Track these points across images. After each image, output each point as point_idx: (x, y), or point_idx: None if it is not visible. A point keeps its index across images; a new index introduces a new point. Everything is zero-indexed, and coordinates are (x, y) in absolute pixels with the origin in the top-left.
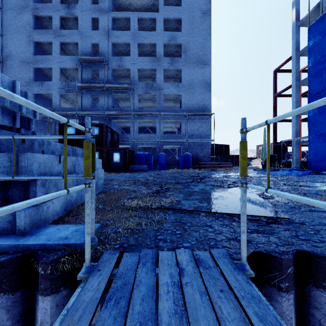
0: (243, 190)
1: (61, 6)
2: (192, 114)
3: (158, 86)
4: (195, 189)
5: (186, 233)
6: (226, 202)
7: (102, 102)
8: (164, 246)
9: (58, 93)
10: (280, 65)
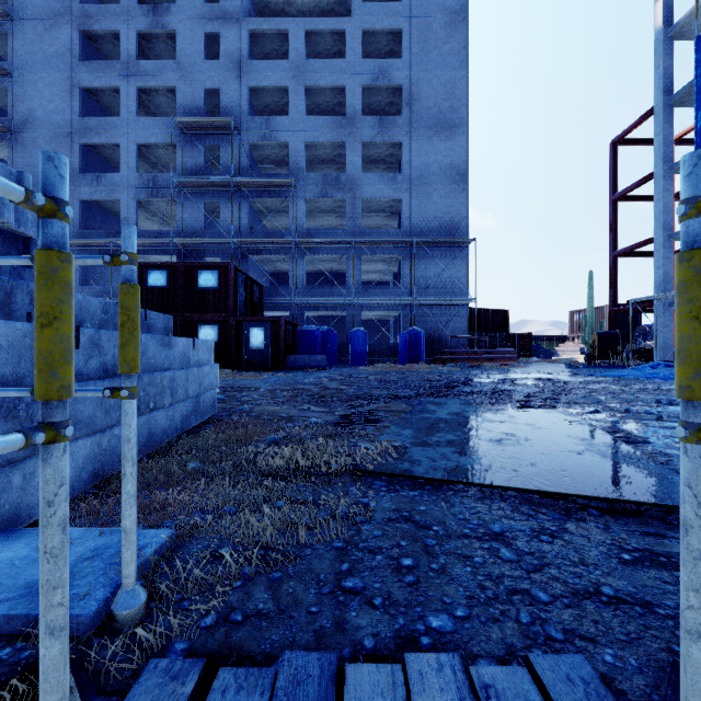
0: (697, 458)
1: (139, 9)
2: (425, 241)
3: (350, 181)
4: (441, 413)
5: (432, 565)
6: (531, 455)
7: (227, 217)
8: (365, 625)
9: (134, 199)
10: (627, 129)
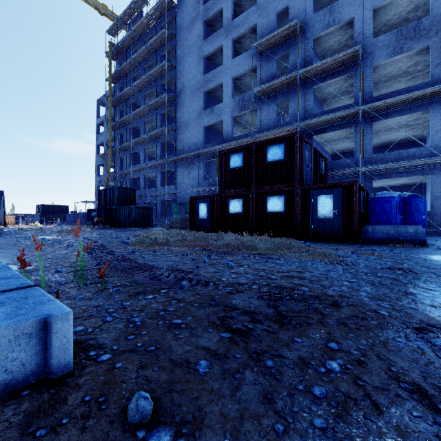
0: None
1: None
2: None
3: (437, 21)
4: None
5: None
6: None
7: (293, 109)
8: None
9: (230, 116)
10: None
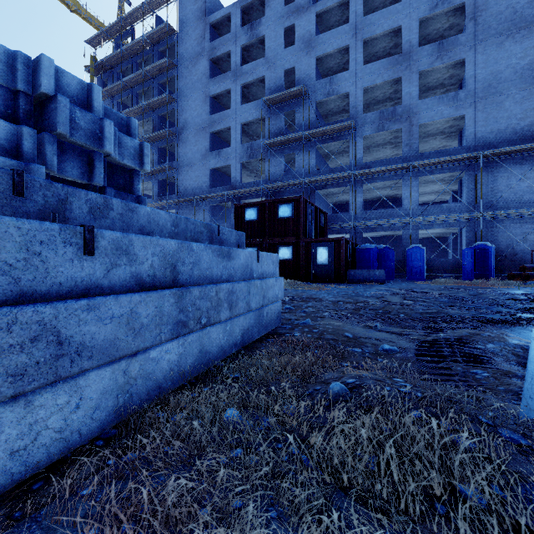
0: None
1: (242, 31)
2: (495, 152)
3: (407, 111)
4: None
5: None
6: None
7: (299, 164)
8: None
9: (239, 162)
10: None
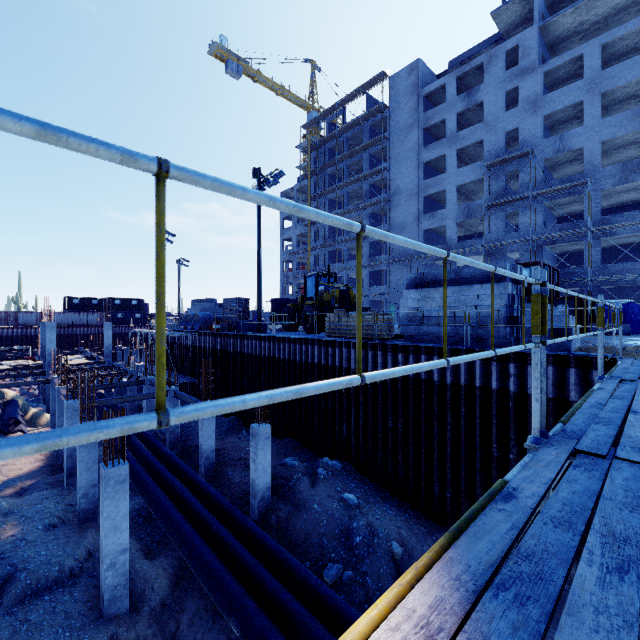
0: None
1: (458, 99)
2: None
3: None
4: None
5: None
6: None
7: (523, 221)
8: None
9: (454, 222)
10: None
